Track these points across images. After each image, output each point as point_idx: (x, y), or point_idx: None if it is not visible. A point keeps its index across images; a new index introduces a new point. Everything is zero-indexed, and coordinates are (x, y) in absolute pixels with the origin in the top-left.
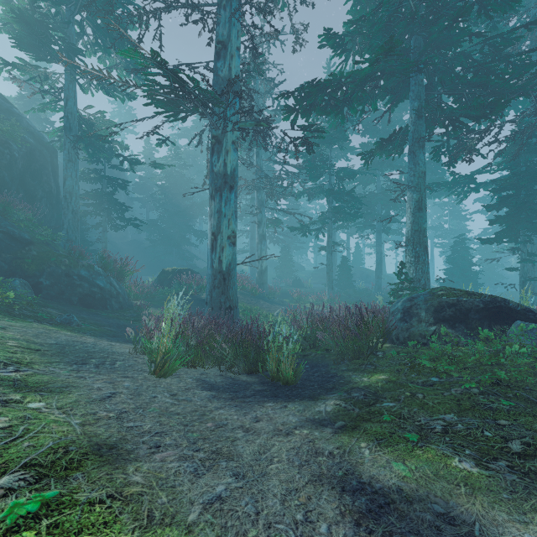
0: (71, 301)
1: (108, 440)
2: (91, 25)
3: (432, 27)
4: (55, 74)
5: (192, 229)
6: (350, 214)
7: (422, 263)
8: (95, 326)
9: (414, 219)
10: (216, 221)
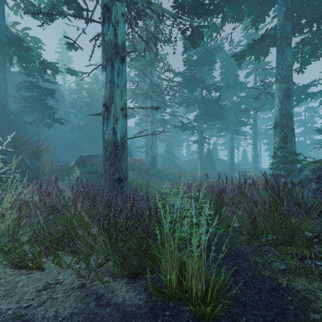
0: None
1: None
2: None
3: None
4: None
5: None
6: (216, 116)
7: (290, 142)
8: None
9: (283, 105)
10: (106, 91)
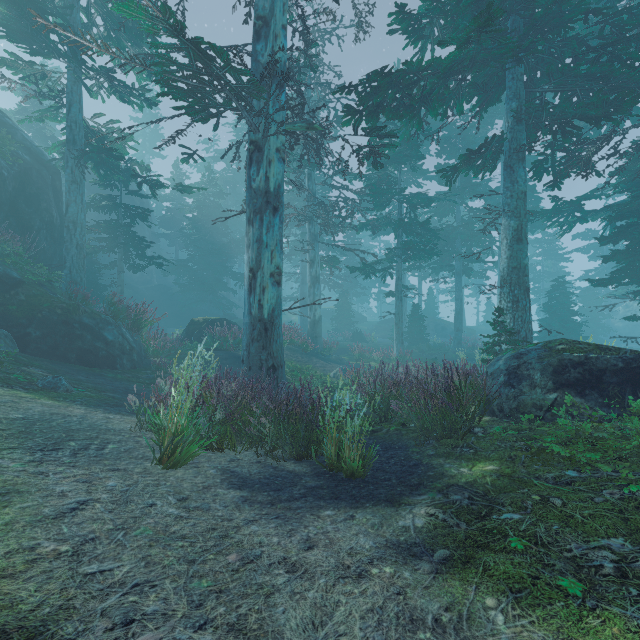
0: (68, 358)
1: (32, 616)
2: (101, 11)
3: None
4: (55, 72)
5: (230, 271)
6: (424, 251)
7: (522, 309)
8: (92, 392)
9: (512, 253)
10: (254, 252)
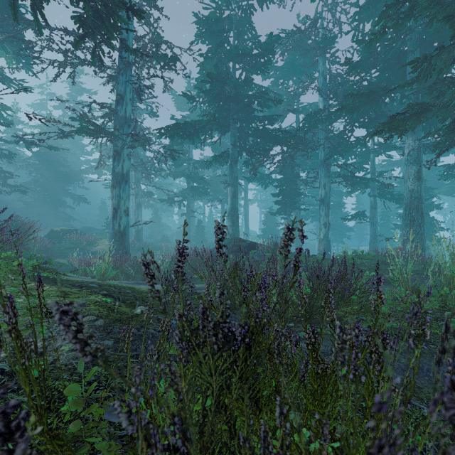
0: None
1: None
2: None
3: (238, 105)
4: None
5: (69, 193)
6: (202, 192)
7: (236, 226)
8: None
9: (232, 202)
10: (116, 201)
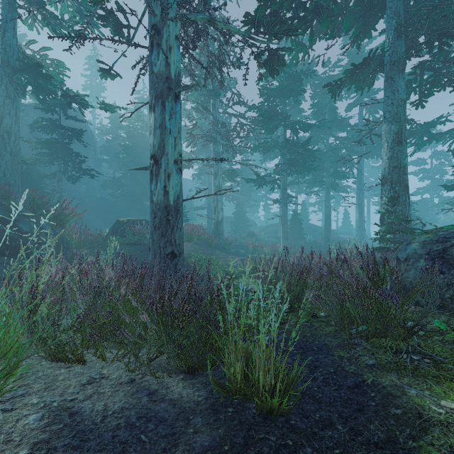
0: None
1: None
2: None
3: None
4: None
5: None
6: (304, 166)
7: (402, 204)
8: None
9: (393, 154)
10: (155, 138)
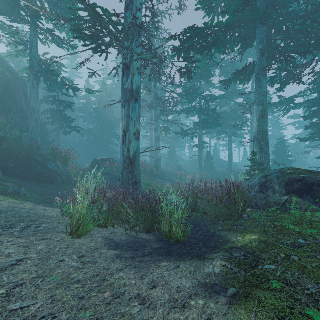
0: (28, 178)
1: None
2: None
3: None
4: (23, 31)
5: (114, 135)
6: (213, 124)
7: (265, 153)
8: (39, 195)
9: (259, 123)
10: (125, 122)
